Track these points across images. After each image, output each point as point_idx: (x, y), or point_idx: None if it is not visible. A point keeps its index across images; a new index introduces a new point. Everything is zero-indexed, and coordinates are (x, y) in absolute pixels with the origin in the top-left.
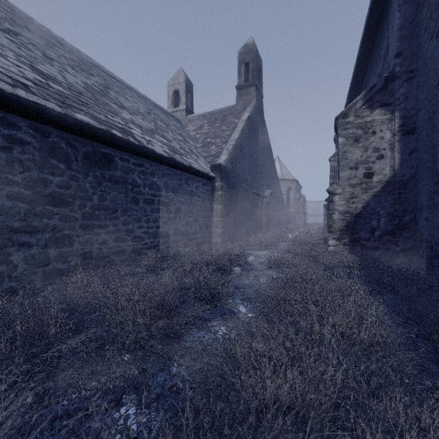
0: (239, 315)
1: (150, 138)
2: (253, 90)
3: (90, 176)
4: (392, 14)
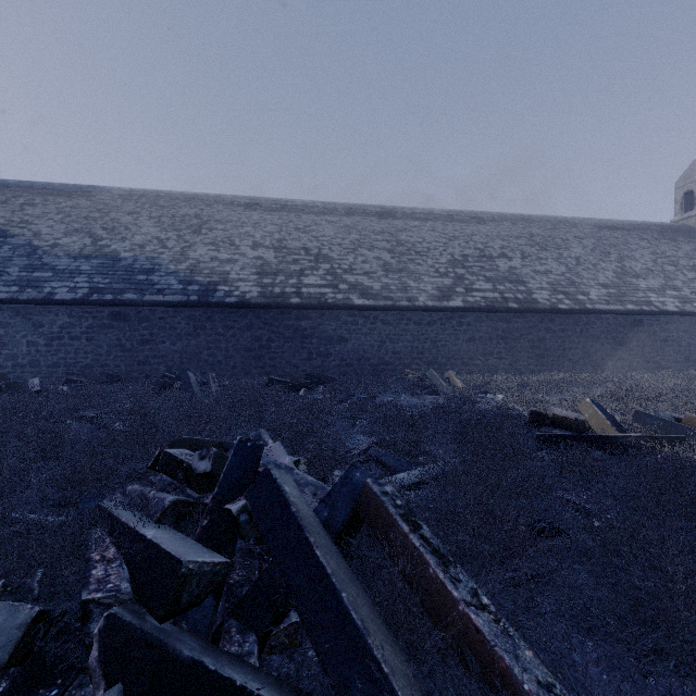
0: None
1: (663, 298)
2: None
3: (632, 332)
4: None
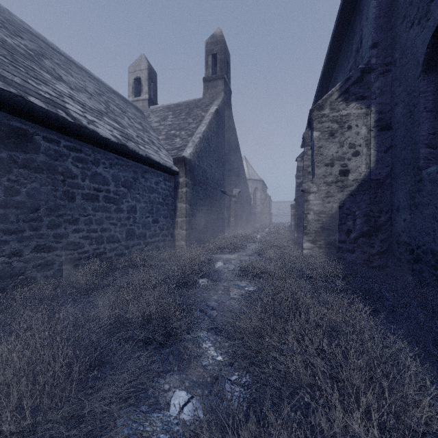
0: (205, 360)
1: (95, 118)
2: (221, 83)
3: None
4: (366, 3)
